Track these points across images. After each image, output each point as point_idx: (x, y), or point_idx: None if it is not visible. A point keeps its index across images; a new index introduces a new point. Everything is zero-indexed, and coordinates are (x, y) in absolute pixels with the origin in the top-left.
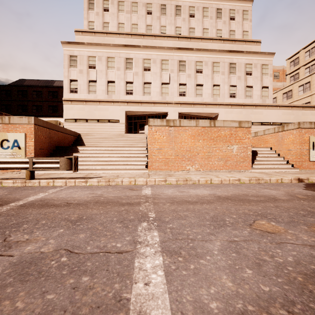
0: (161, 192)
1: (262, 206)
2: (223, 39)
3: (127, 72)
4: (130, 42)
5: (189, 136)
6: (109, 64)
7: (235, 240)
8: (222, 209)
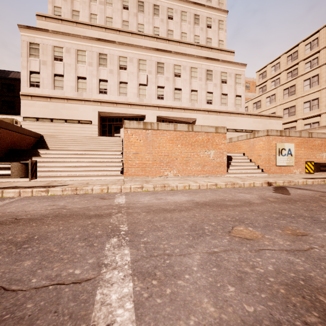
0: (136, 200)
1: (238, 211)
2: (201, 46)
3: (101, 69)
4: (104, 36)
5: (167, 140)
6: (79, 58)
7: (215, 251)
8: (200, 217)
